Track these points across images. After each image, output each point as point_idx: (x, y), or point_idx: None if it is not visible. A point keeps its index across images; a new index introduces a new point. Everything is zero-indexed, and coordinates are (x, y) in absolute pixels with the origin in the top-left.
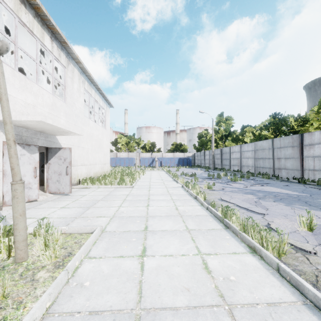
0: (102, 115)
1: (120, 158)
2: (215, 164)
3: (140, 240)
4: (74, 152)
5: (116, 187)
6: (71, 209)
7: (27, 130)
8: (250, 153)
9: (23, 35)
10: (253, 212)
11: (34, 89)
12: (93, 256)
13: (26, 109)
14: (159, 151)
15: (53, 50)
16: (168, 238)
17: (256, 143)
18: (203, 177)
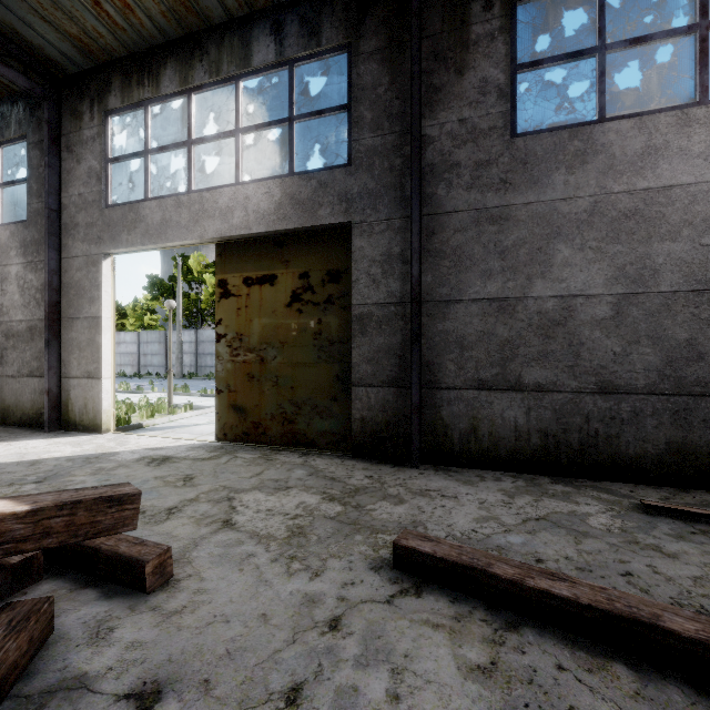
0: None
1: None
2: None
3: None
4: None
5: None
6: None
7: None
8: None
9: None
10: None
11: None
12: None
13: None
14: None
15: None
16: None
17: None
18: None
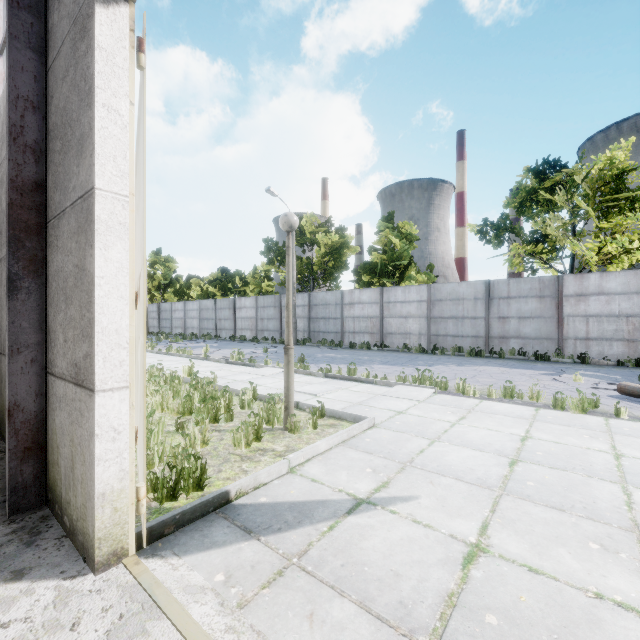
0: None
1: None
2: (149, 326)
3: None
4: None
5: None
6: None
7: None
8: (196, 312)
9: None
10: None
11: None
12: None
13: None
14: None
15: None
16: None
17: (201, 301)
18: None
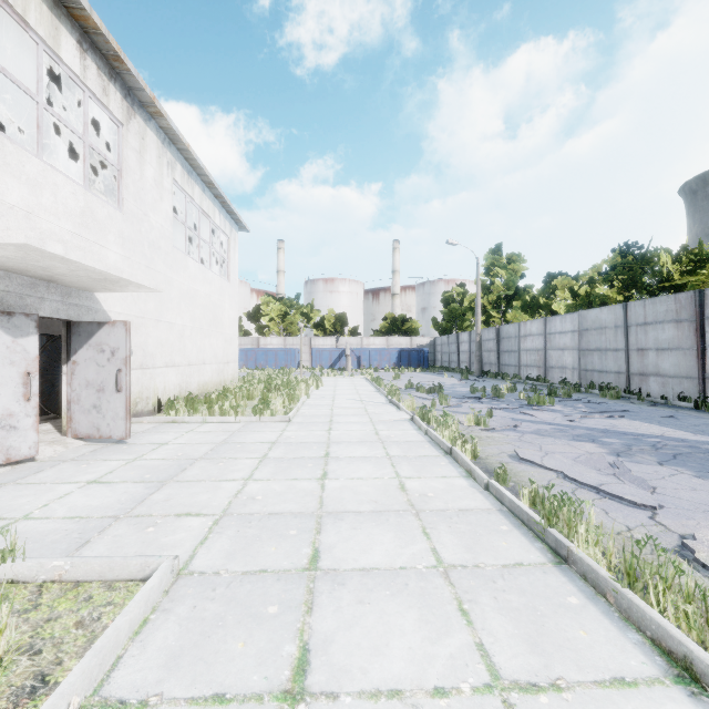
0: (219, 247)
1: (266, 350)
2: (483, 363)
3: (293, 613)
4: (146, 335)
5: (248, 420)
6: (115, 489)
7: (8, 274)
8: (568, 337)
9: (12, 40)
10: (616, 499)
11: (30, 169)
12: (119, 693)
13: (4, 220)
14: (355, 333)
15: (86, 77)
16: (384, 606)
17: (582, 313)
18: (459, 395)
